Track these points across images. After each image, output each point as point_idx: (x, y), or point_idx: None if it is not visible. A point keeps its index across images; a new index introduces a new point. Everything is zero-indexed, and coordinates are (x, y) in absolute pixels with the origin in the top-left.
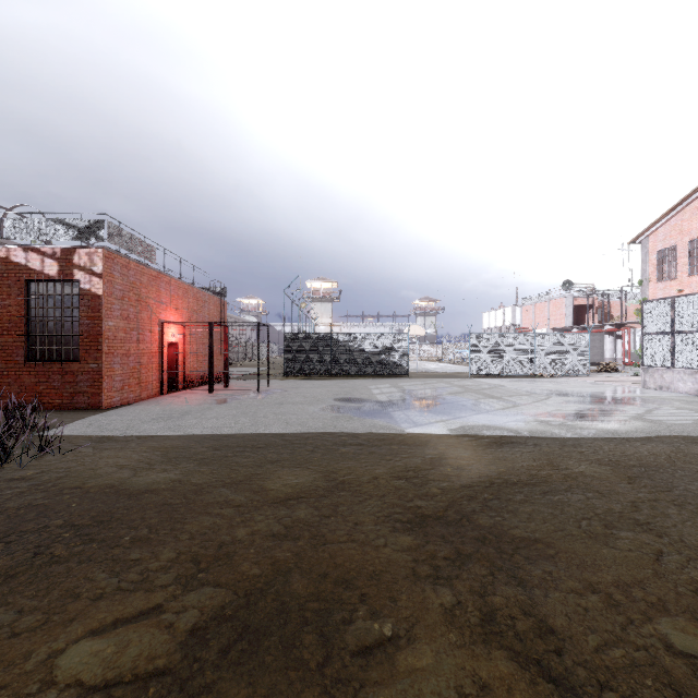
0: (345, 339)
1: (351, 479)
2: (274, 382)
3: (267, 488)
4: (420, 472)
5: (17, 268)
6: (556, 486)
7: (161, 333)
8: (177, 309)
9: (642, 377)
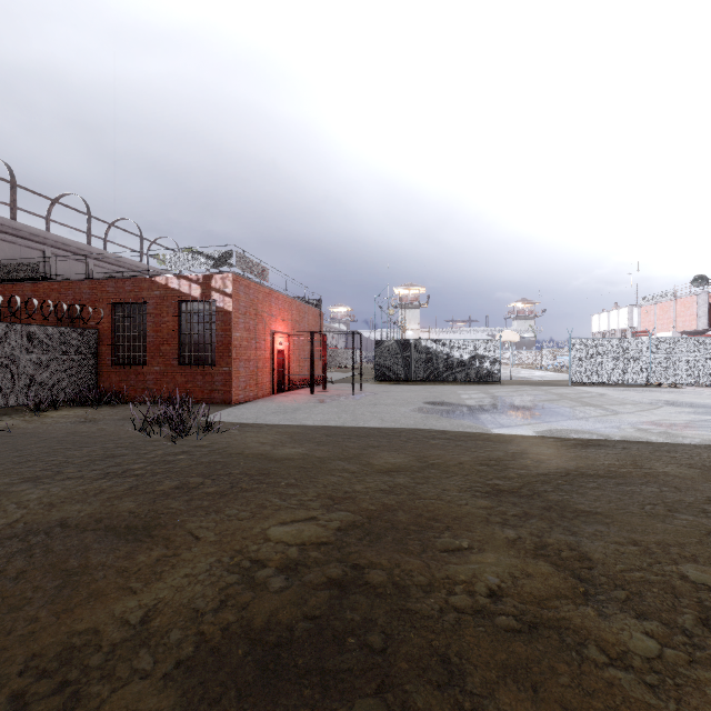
0: (433, 346)
1: (440, 462)
2: (366, 386)
3: (372, 463)
4: (501, 462)
5: (173, 293)
6: (632, 481)
7: (272, 341)
8: (283, 320)
9: None
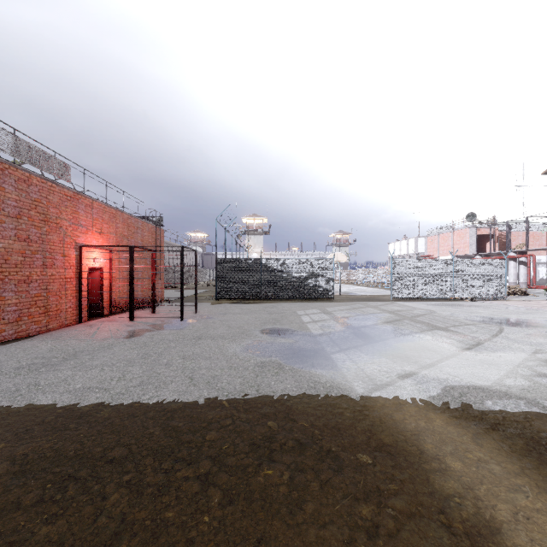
0: (273, 265)
1: None
2: (204, 306)
3: None
4: None
5: None
6: None
7: (79, 257)
8: (101, 233)
9: None
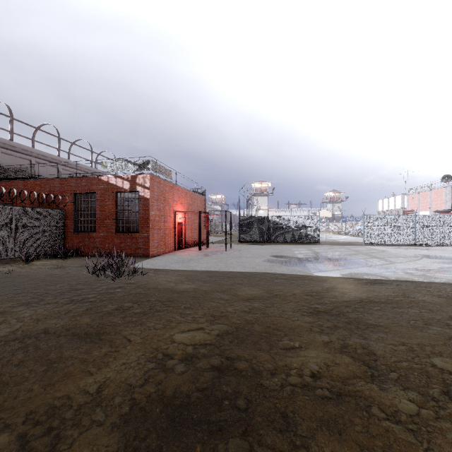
0: (276, 220)
1: (281, 293)
2: (233, 245)
3: (238, 294)
4: (319, 293)
5: (112, 186)
6: (402, 305)
7: (175, 217)
8: (182, 204)
9: None
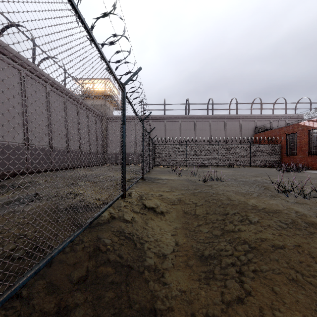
0: None
1: None
2: None
3: None
4: None
5: (306, 127)
6: None
7: None
8: None
9: None
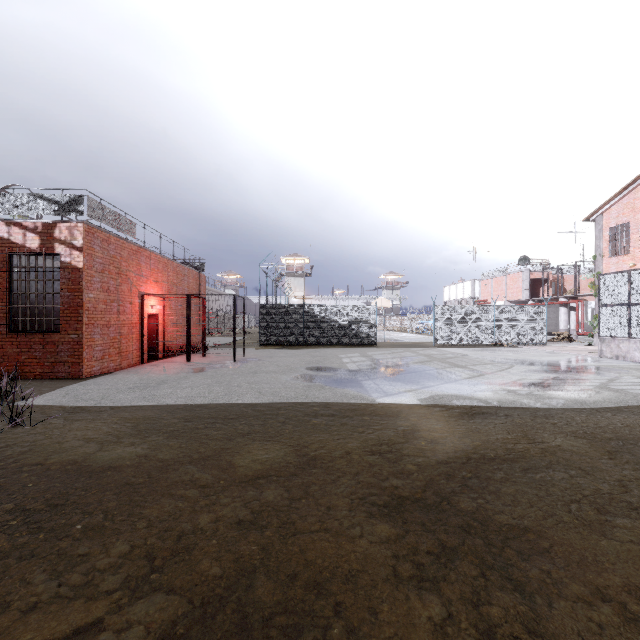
0: (316, 311)
1: (323, 454)
2: (249, 351)
3: (236, 464)
4: (393, 446)
5: (0, 242)
6: (536, 463)
7: (142, 304)
8: (157, 282)
9: (599, 347)
